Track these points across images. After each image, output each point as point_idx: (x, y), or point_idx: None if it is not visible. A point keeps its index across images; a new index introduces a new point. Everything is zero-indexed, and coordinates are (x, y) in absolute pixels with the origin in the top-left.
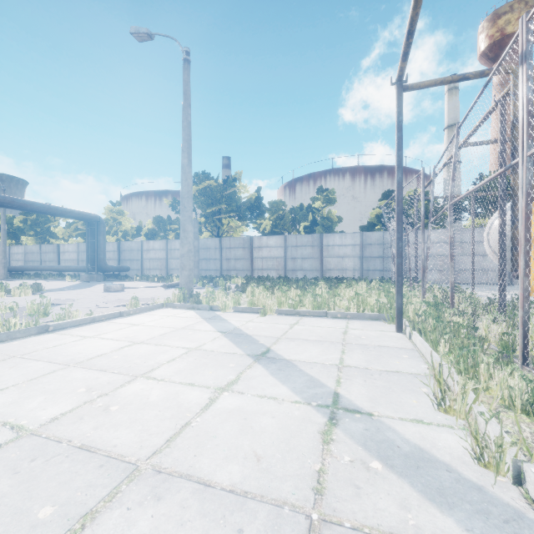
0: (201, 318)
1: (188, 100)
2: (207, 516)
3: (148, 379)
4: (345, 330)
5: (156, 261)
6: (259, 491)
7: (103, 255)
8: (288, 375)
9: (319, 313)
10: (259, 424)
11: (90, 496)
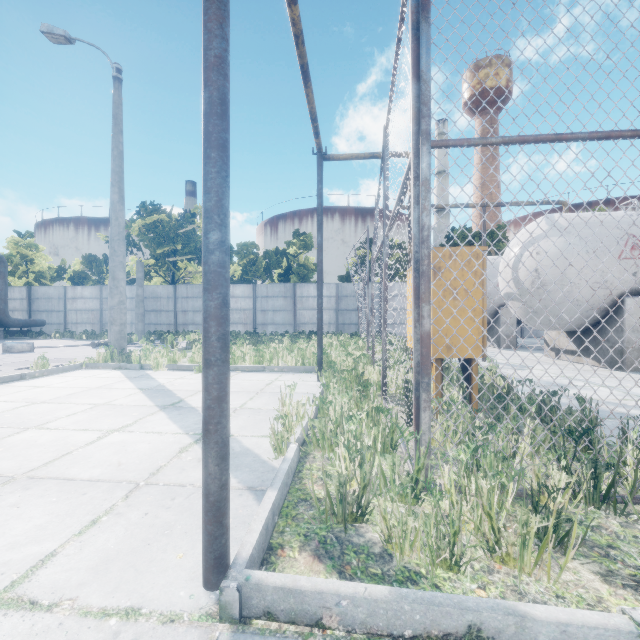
0: (125, 377)
1: (119, 126)
2: (63, 492)
3: (41, 429)
4: (271, 382)
5: (86, 313)
6: (110, 478)
7: (3, 305)
8: (185, 417)
9: (257, 368)
10: (134, 448)
11: None
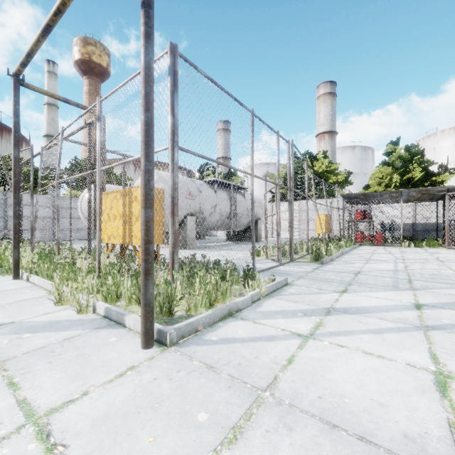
0: None
1: None
2: None
3: None
4: None
5: None
6: None
7: None
8: None
9: None
10: None
11: None
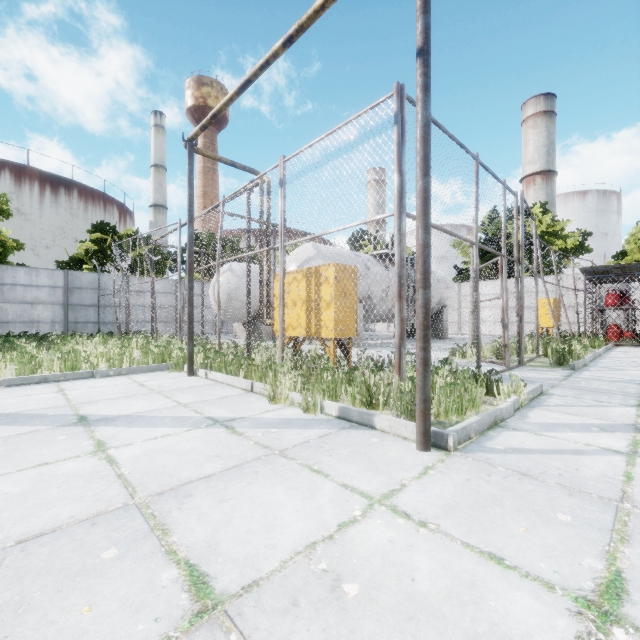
0: None
1: None
2: (233, 480)
3: None
4: (139, 384)
5: None
6: (241, 461)
7: None
8: (148, 422)
9: (81, 374)
10: (185, 447)
11: (132, 528)
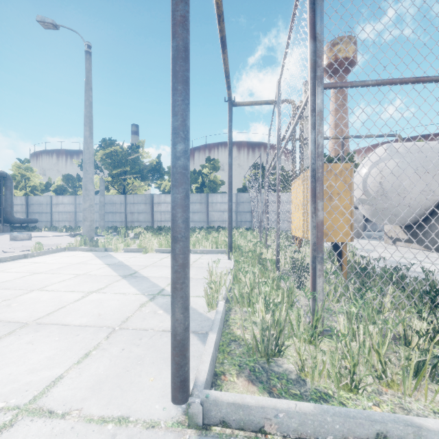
0: (95, 256)
1: (89, 84)
2: (62, 333)
3: (42, 291)
4: (196, 260)
5: (65, 214)
6: (94, 324)
7: (9, 208)
8: (140, 283)
9: None
10: (108, 304)
11: None
